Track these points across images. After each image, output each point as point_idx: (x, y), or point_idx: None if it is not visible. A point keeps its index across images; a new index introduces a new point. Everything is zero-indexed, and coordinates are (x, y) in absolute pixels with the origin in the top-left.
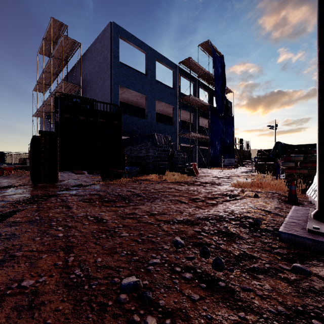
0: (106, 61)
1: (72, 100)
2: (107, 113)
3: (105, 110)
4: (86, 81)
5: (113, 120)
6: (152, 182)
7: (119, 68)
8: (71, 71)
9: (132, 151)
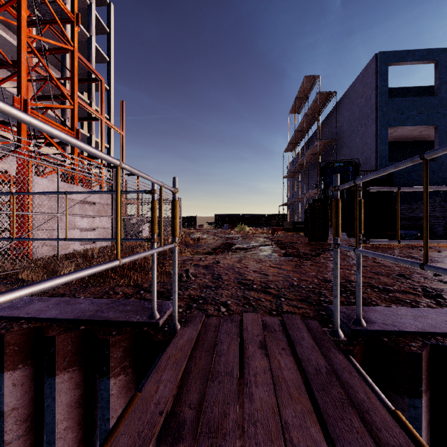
0: (369, 102)
1: (334, 166)
2: (376, 180)
3: (368, 162)
4: (342, 131)
5: (383, 185)
6: (440, 250)
7: (388, 105)
8: (323, 122)
9: (408, 210)
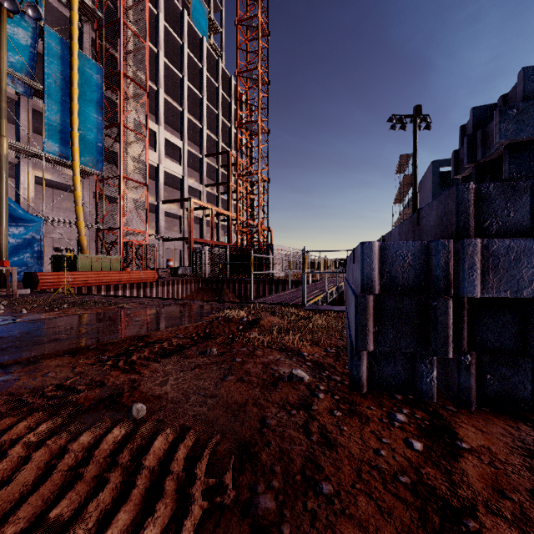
0: (430, 190)
1: None
2: None
3: None
4: (422, 201)
5: None
6: None
7: (440, 193)
8: None
9: None
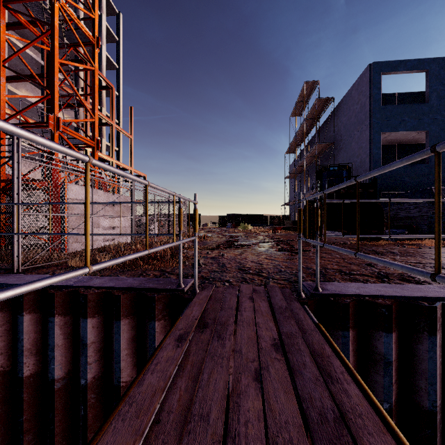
0: (364, 109)
1: (329, 170)
2: (362, 184)
3: (362, 165)
4: (339, 135)
5: (369, 189)
6: (422, 247)
7: (381, 112)
8: (322, 126)
9: (398, 210)
